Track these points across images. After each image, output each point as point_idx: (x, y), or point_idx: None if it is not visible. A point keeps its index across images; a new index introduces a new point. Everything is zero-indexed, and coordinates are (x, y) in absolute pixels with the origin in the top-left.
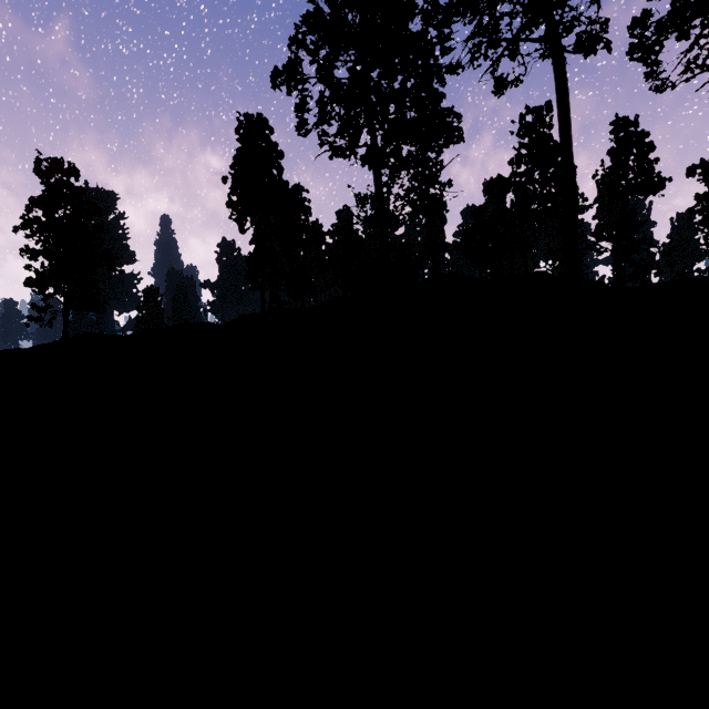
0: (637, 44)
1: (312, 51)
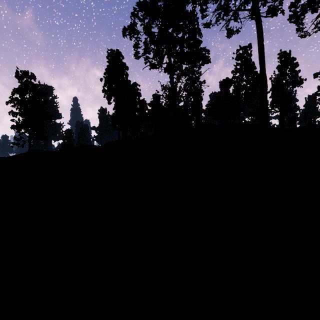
0: (293, 15)
1: (141, 19)
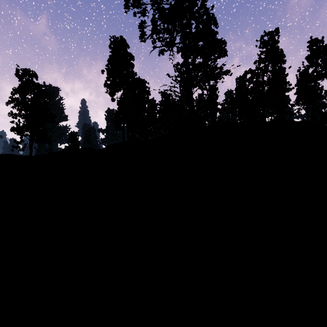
0: None
1: None
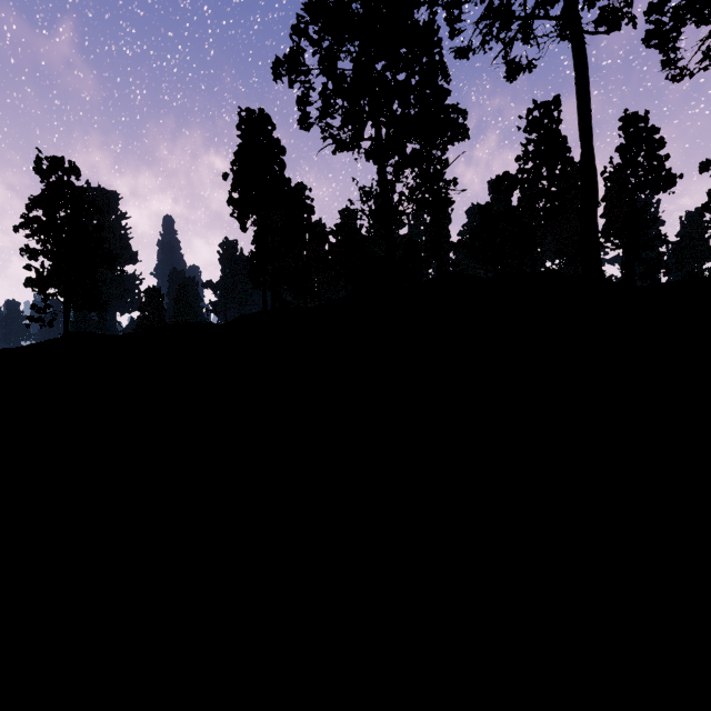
0: (654, 31)
1: (315, 41)
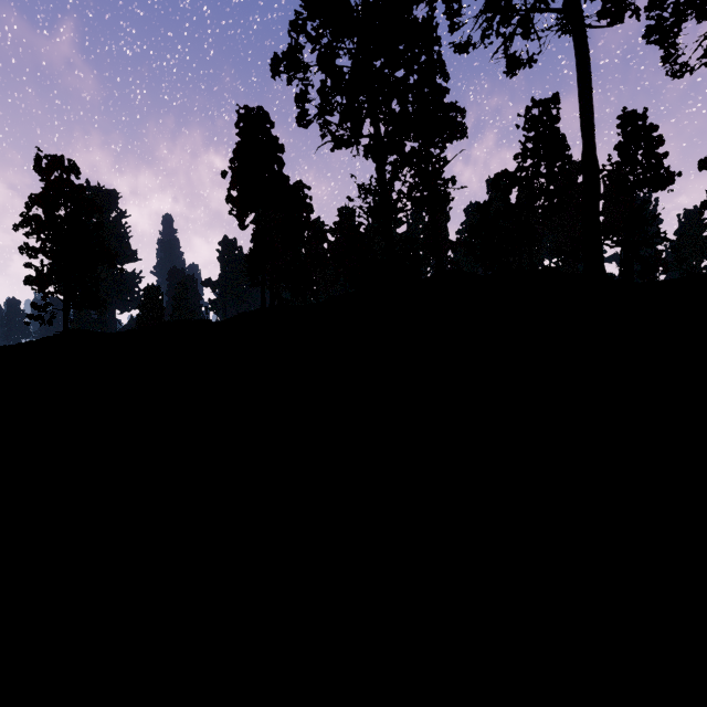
0: (655, 26)
1: (314, 38)
